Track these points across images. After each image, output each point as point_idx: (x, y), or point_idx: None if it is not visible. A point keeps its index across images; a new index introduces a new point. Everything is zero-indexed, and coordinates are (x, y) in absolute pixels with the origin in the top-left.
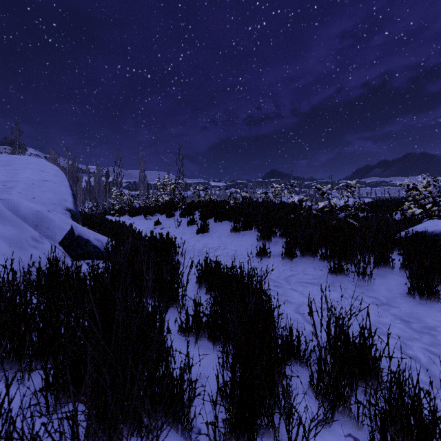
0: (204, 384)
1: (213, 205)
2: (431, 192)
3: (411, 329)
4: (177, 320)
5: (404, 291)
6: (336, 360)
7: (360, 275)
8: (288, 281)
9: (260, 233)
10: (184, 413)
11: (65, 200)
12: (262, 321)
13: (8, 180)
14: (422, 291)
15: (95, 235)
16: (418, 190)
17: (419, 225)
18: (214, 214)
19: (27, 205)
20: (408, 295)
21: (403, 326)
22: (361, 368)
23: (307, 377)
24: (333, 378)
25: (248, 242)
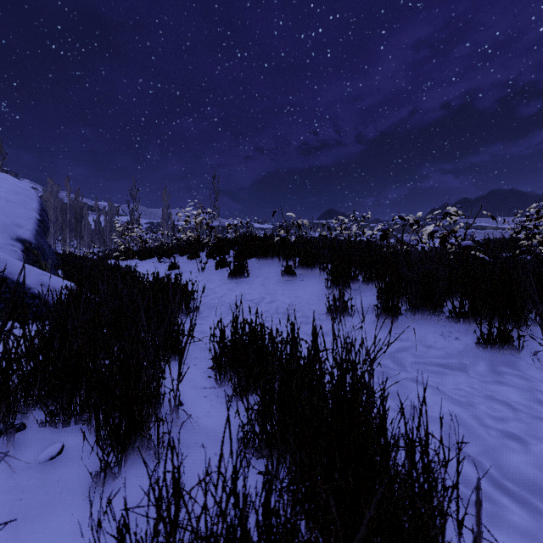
0: None
1: (255, 240)
2: None
3: None
4: None
5: None
6: None
7: None
8: (398, 361)
9: (332, 275)
10: None
11: (19, 225)
12: None
13: None
14: None
15: (40, 276)
16: None
17: None
18: (256, 252)
19: None
20: None
21: None
22: None
23: None
24: None
25: (310, 290)
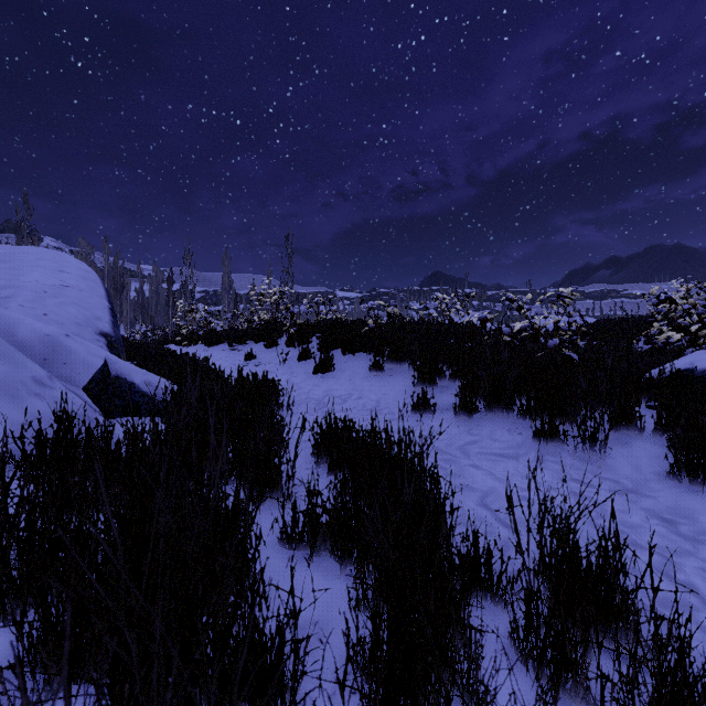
0: (323, 638)
1: (341, 327)
2: (695, 306)
3: (679, 535)
4: (278, 521)
5: (663, 469)
6: (557, 594)
7: (586, 442)
8: (465, 452)
9: (418, 372)
10: (285, 703)
11: (98, 318)
12: (426, 525)
13: (4, 286)
14: (695, 469)
15: (145, 375)
16: (675, 303)
17: (682, 359)
18: (342, 342)
19: (31, 325)
20: (670, 477)
21: (664, 531)
22: (601, 608)
23: (505, 624)
24: (555, 630)
25: (398, 387)
